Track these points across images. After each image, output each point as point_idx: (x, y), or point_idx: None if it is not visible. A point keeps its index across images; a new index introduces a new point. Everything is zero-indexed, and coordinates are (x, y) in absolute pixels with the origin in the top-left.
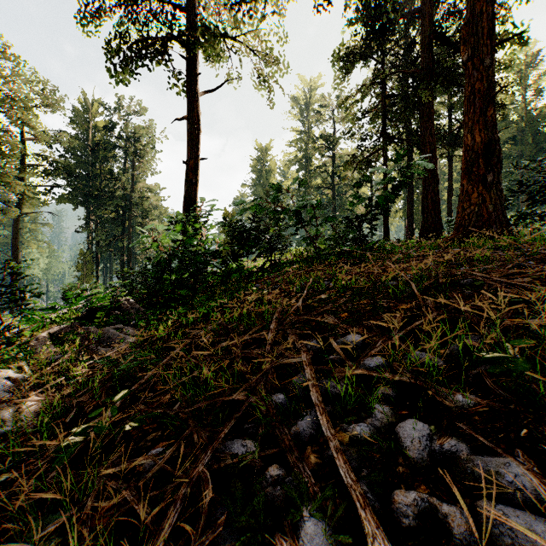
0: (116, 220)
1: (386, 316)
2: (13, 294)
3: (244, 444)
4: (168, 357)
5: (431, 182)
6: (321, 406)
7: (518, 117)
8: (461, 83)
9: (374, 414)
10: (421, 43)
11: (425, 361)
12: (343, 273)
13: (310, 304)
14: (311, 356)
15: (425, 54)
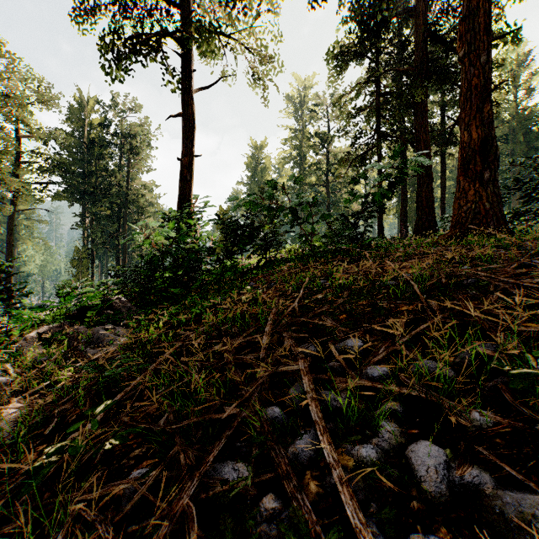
0: (111, 217)
1: (387, 318)
2: (1, 293)
3: (235, 467)
4: (157, 361)
5: (425, 179)
6: (321, 424)
7: (509, 116)
8: (455, 81)
9: (381, 433)
10: (416, 41)
11: (434, 371)
12: (341, 272)
13: (307, 305)
14: (309, 363)
15: (419, 52)
